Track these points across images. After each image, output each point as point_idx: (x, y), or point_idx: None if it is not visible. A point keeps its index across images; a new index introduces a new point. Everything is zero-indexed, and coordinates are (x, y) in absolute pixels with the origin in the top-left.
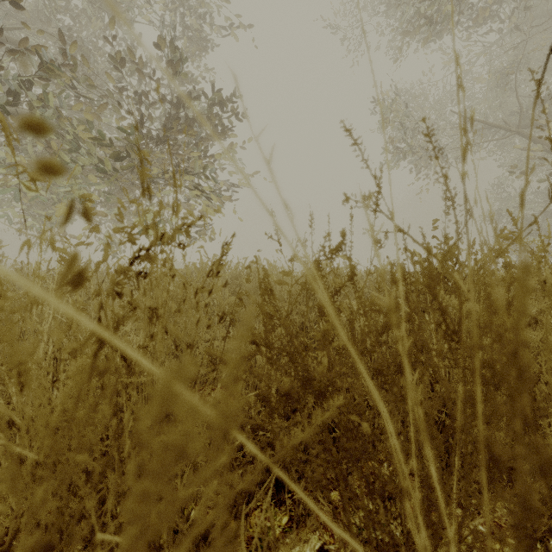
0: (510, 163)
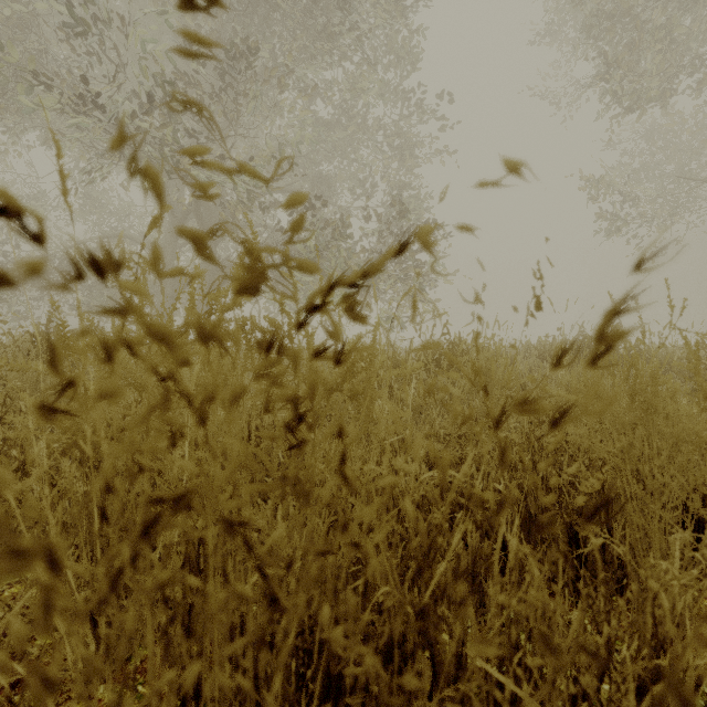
0: None
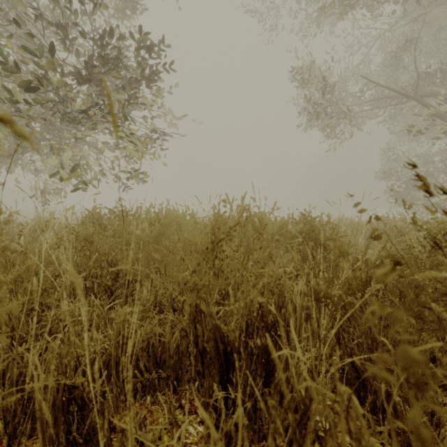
0: (399, 130)
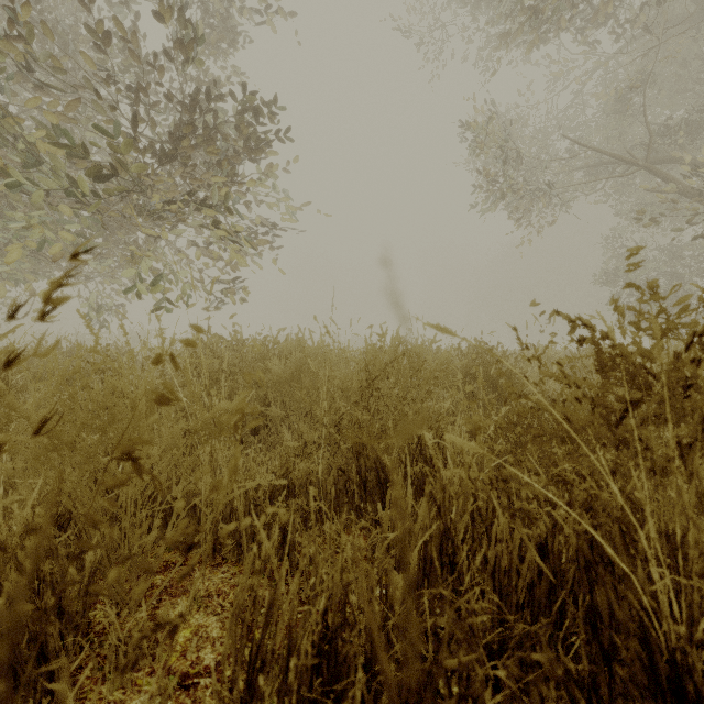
0: (629, 210)
